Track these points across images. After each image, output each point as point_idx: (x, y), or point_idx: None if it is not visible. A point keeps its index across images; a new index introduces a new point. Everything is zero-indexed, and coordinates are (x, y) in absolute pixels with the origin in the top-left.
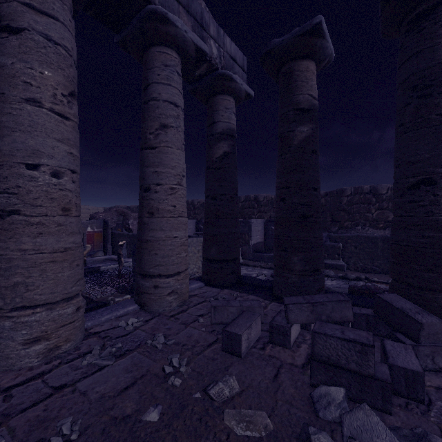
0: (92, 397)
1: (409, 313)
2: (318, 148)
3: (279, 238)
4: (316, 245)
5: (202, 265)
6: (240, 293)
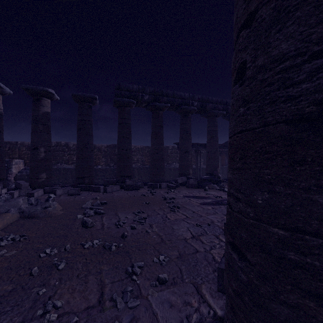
0: None
1: (21, 183)
2: (2, 129)
3: None
4: (0, 169)
5: None
6: None
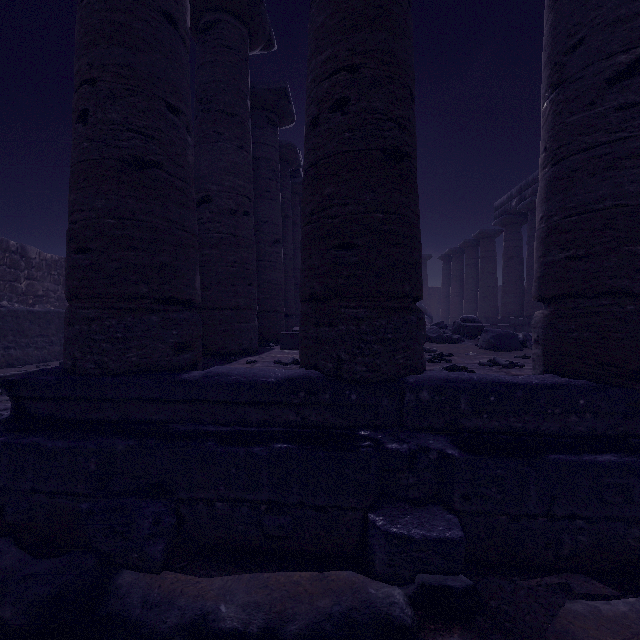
0: (509, 359)
1: None
2: None
3: (246, 267)
4: None
5: (159, 327)
6: (241, 361)
